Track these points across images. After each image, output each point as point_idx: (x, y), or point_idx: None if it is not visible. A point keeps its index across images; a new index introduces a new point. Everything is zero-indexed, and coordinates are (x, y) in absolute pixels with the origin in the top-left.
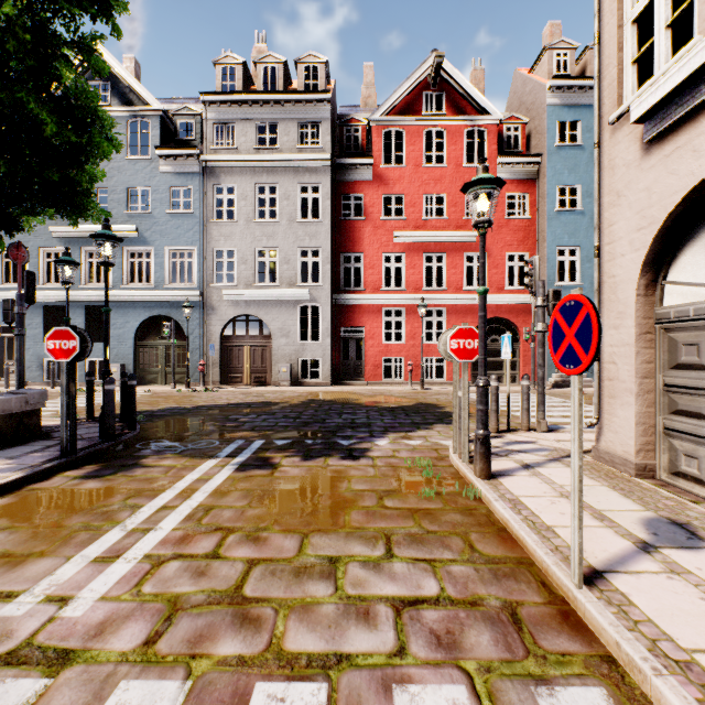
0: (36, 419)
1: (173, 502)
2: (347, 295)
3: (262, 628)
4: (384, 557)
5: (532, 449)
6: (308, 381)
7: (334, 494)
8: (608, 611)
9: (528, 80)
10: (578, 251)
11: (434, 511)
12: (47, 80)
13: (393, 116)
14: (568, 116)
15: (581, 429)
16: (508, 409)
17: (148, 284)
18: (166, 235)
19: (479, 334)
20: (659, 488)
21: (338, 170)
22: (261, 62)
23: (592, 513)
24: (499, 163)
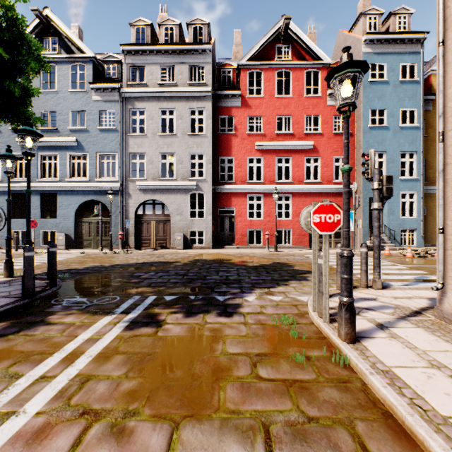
0: None
1: (53, 371)
2: (223, 186)
3: None
4: None
5: (377, 307)
6: (196, 246)
7: (209, 358)
8: None
9: (348, 37)
10: (384, 155)
11: (309, 384)
12: None
13: (255, 61)
14: (378, 60)
15: None
16: None
17: (84, 178)
18: (97, 144)
19: (344, 208)
20: None
21: (217, 99)
22: (163, 24)
23: None
24: (329, 94)
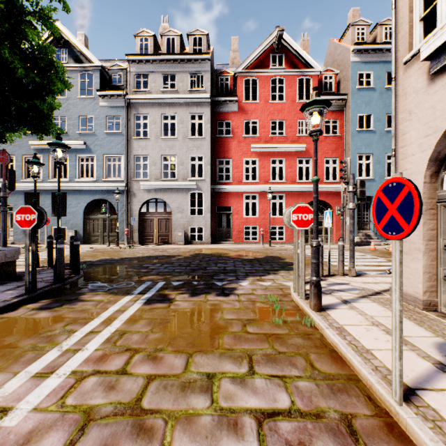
0: (13, 267)
1: (98, 328)
2: (221, 186)
3: (154, 438)
4: (248, 374)
5: (347, 289)
6: (196, 241)
7: (211, 322)
8: (427, 427)
9: (338, 46)
10: (371, 157)
11: (283, 336)
12: (18, 39)
13: (251, 69)
14: (365, 68)
15: (401, 281)
16: (329, 261)
17: (92, 179)
18: (104, 147)
19: (313, 210)
20: (441, 319)
21: (215, 104)
22: (165, 35)
23: None
24: None
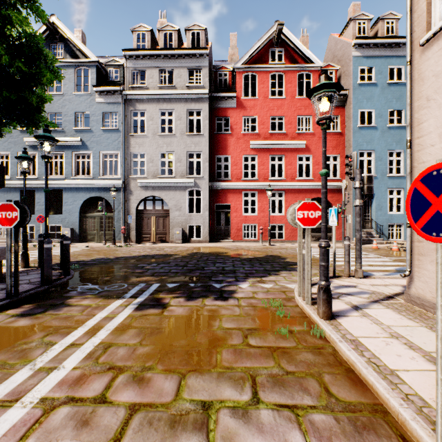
0: None
1: (80, 340)
2: (219, 183)
3: None
4: (252, 403)
5: (356, 293)
6: (194, 240)
7: (208, 332)
8: None
9: (339, 41)
10: (373, 153)
11: (289, 350)
12: (2, 23)
13: (250, 65)
14: (366, 63)
15: None
16: (334, 261)
17: (88, 176)
18: (100, 143)
19: (322, 206)
20: None
21: (213, 100)
22: (163, 29)
23: (423, 356)
24: None
